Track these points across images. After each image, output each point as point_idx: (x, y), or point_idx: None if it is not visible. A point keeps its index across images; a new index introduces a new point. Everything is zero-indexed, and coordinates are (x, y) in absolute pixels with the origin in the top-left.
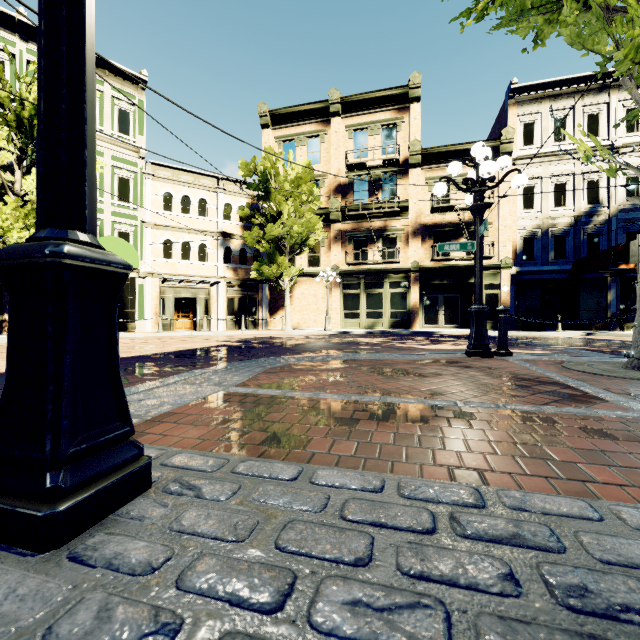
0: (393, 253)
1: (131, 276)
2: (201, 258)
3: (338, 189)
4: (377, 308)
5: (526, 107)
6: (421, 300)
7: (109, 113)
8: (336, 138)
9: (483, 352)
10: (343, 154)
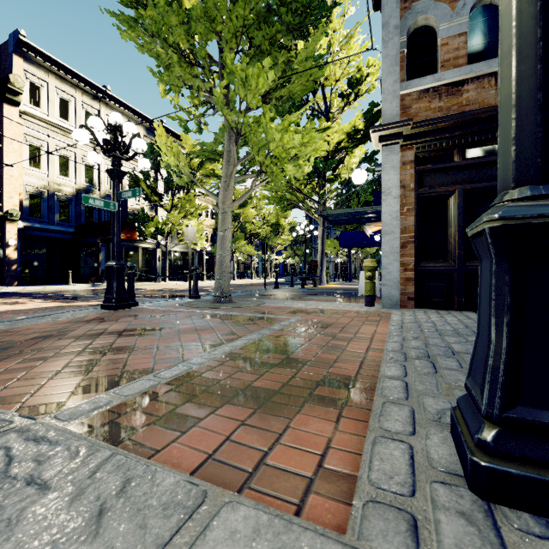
0: None
1: None
2: None
3: None
4: None
5: (34, 67)
6: None
7: None
8: None
9: (125, 304)
10: None
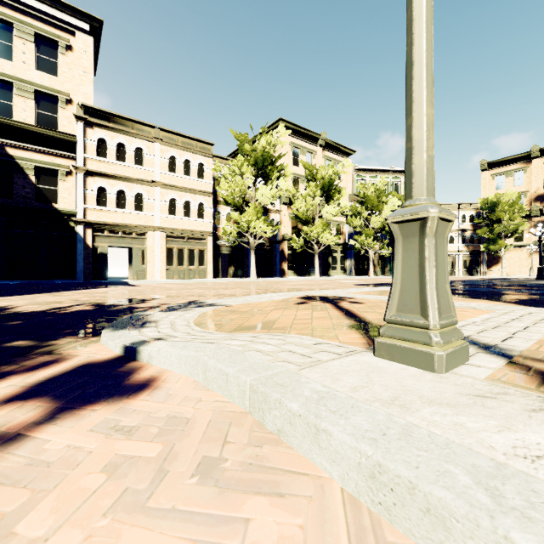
0: None
1: None
2: (450, 242)
3: (537, 198)
4: None
5: None
6: None
7: None
8: (535, 170)
9: None
10: (541, 178)
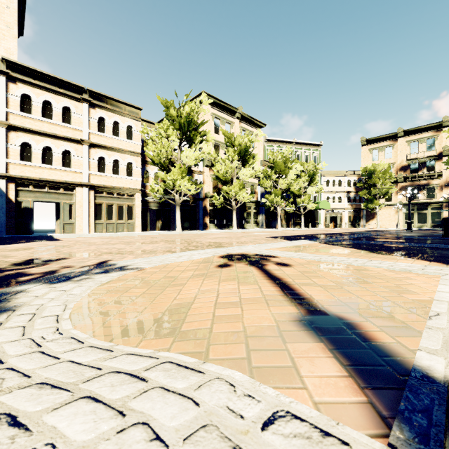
0: (433, 194)
1: (317, 210)
2: (338, 201)
3: (401, 168)
4: (423, 219)
5: None
6: None
7: (311, 158)
8: (400, 147)
9: None
10: (404, 153)
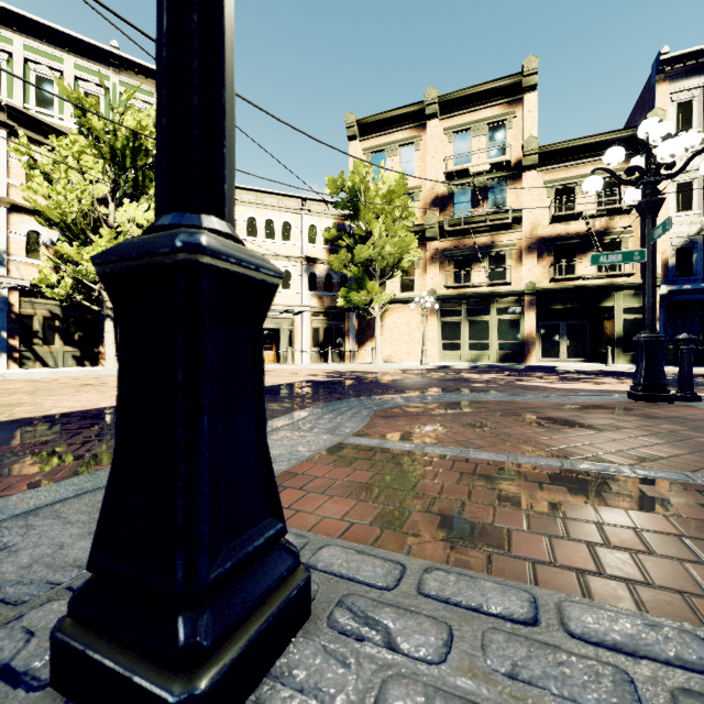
0: (502, 273)
1: None
2: (285, 286)
3: (435, 202)
4: (482, 338)
5: (681, 82)
6: (537, 328)
7: None
8: (433, 144)
9: (658, 395)
10: (441, 161)
